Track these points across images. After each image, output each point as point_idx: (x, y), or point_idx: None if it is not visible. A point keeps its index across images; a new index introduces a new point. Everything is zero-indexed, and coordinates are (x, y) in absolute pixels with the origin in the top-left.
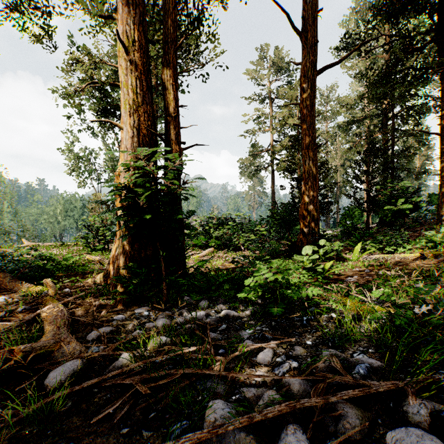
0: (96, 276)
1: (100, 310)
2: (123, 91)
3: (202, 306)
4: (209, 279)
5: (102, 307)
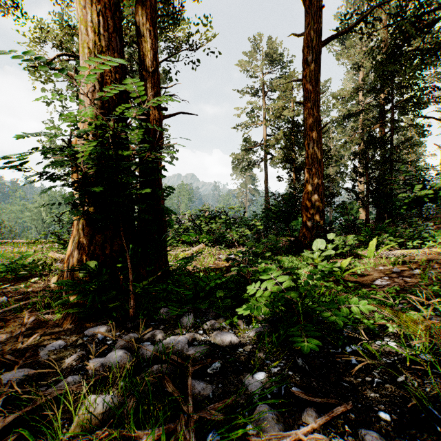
0: (50, 279)
1: (33, 332)
2: (81, 29)
3: (186, 323)
4: (197, 281)
5: (39, 326)
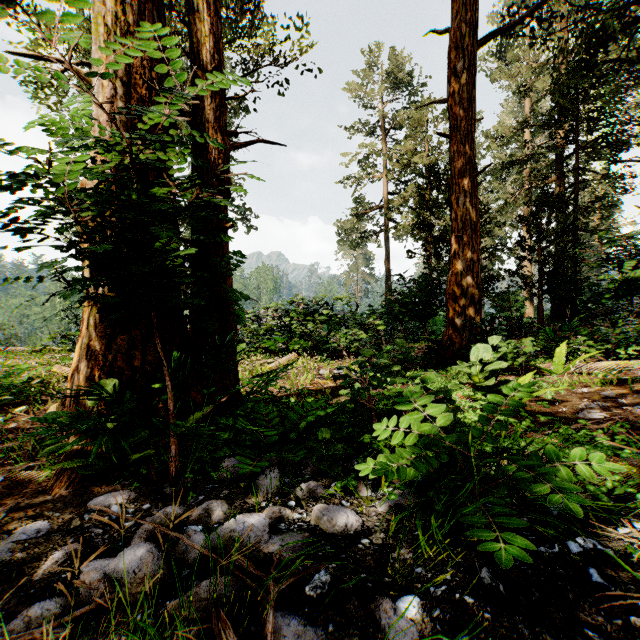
0: (47, 408)
1: None
2: None
3: (265, 487)
4: (285, 412)
5: (11, 493)
